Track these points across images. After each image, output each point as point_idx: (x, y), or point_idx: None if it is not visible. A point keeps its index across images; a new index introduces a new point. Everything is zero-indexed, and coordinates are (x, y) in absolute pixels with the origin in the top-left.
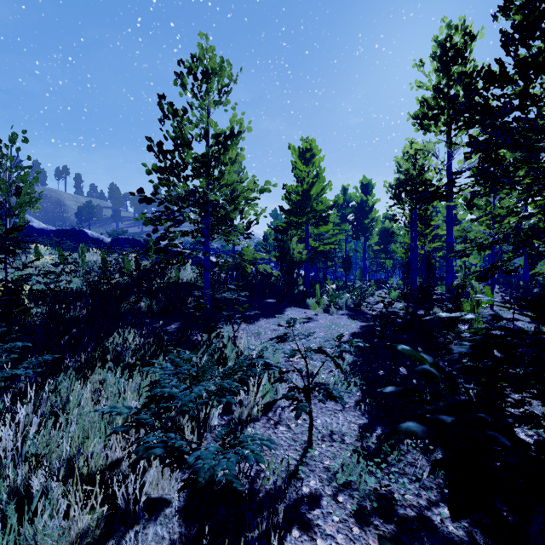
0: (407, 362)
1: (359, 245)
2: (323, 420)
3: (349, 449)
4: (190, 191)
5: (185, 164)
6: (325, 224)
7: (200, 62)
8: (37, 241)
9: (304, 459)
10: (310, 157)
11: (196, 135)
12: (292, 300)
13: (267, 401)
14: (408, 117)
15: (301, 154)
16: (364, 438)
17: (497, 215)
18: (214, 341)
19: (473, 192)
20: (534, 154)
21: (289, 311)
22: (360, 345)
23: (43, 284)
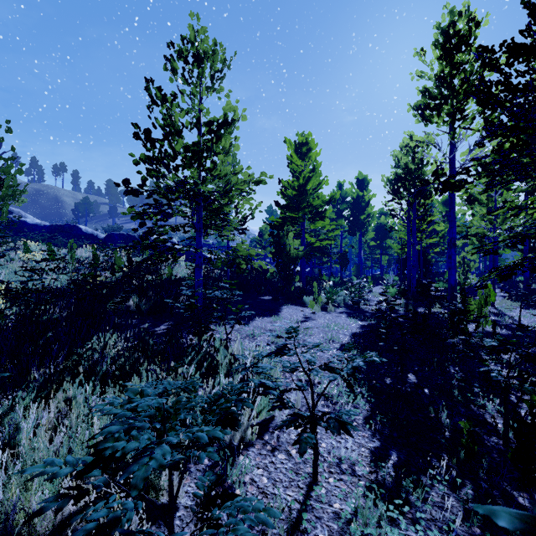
0: (415, 367)
1: (354, 241)
2: (328, 443)
3: (364, 489)
4: (179, 181)
5: (175, 154)
6: (322, 219)
7: (191, 46)
8: (27, 236)
9: (309, 502)
10: (306, 152)
11: (187, 123)
12: (288, 297)
13: (263, 418)
14: (408, 109)
15: (297, 148)
16: (377, 468)
17: (514, 207)
18: (204, 346)
19: (488, 182)
20: (535, 148)
21: (286, 309)
22: (376, 360)
23: (19, 283)
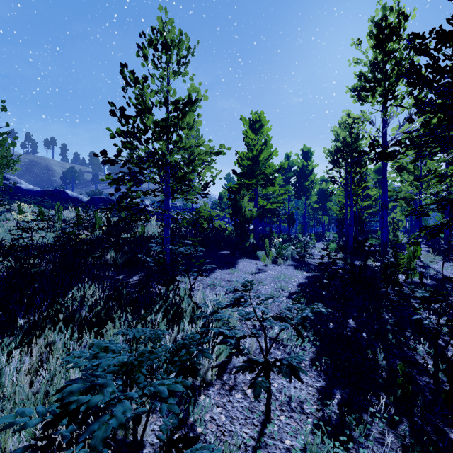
0: (354, 313)
1: (300, 204)
2: (279, 383)
3: (312, 427)
4: (149, 152)
5: (146, 129)
6: (272, 185)
7: (160, 35)
8: (21, 200)
9: (263, 440)
10: (259, 127)
11: (156, 102)
12: (244, 252)
13: (222, 360)
14: (346, 90)
15: (251, 124)
16: (323, 406)
17: (440, 174)
18: (171, 295)
19: (418, 153)
20: None
21: (242, 262)
22: (323, 311)
23: (10, 240)
